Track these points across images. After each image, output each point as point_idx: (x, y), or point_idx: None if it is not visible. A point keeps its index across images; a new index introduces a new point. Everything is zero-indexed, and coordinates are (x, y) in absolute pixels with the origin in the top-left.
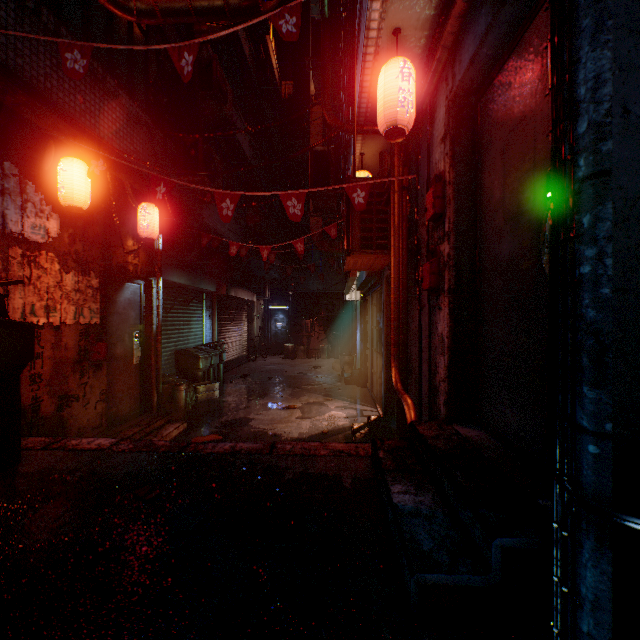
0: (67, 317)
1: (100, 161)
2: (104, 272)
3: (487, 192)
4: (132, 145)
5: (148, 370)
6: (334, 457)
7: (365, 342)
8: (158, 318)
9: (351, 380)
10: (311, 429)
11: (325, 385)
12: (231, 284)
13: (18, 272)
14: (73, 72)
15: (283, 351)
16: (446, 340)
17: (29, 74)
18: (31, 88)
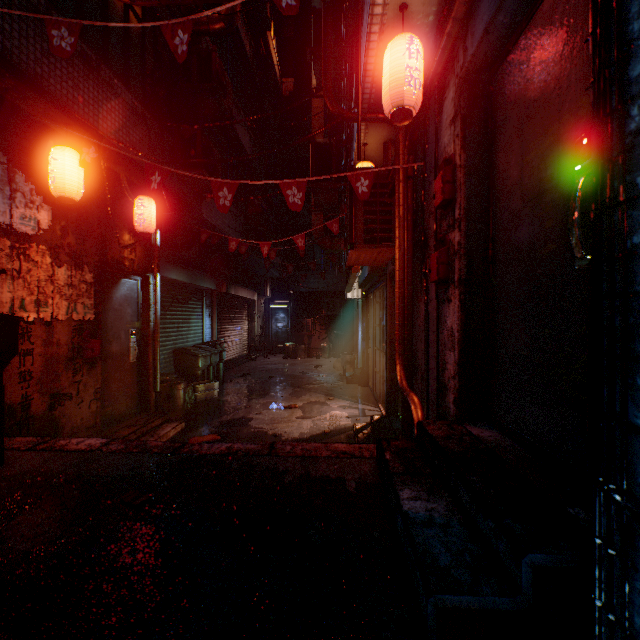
0: (59, 312)
1: (92, 149)
2: (99, 267)
3: (502, 174)
4: (128, 136)
5: (145, 368)
6: (337, 459)
7: (367, 341)
8: (155, 315)
9: (353, 379)
10: (312, 429)
11: (326, 384)
12: (231, 282)
13: (6, 265)
14: (61, 51)
15: (284, 350)
16: (456, 334)
17: (18, 58)
18: (19, 71)
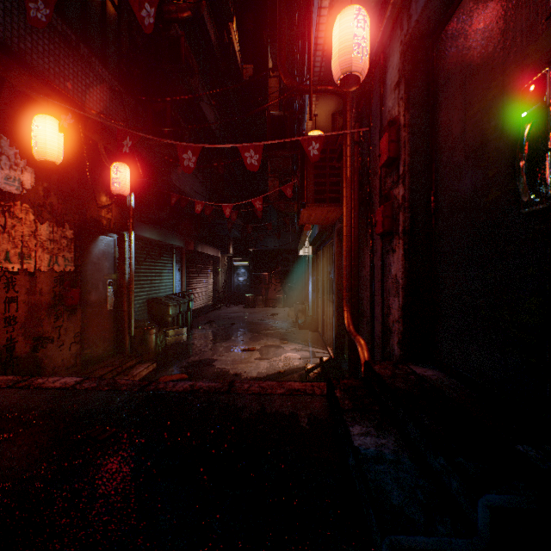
0: (42, 264)
1: (69, 116)
2: (78, 224)
3: (444, 131)
4: (105, 109)
5: (121, 315)
6: (290, 396)
7: (317, 292)
8: (130, 268)
9: (304, 326)
10: (268, 369)
11: (281, 330)
12: (198, 241)
13: None
14: (37, 22)
15: (244, 301)
16: (401, 281)
17: (2, 34)
18: (2, 45)
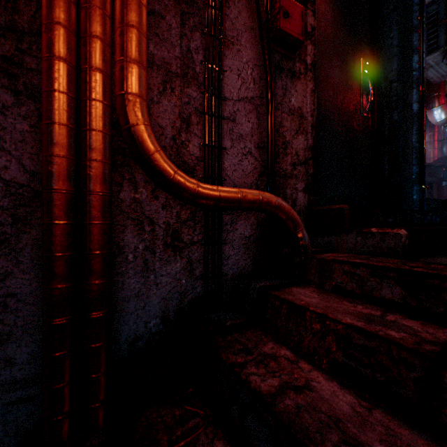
0: None
1: None
2: None
3: (318, 14)
4: None
5: None
6: None
7: None
8: None
9: None
10: None
11: None
12: None
13: None
14: None
15: None
16: (311, 119)
17: None
18: None
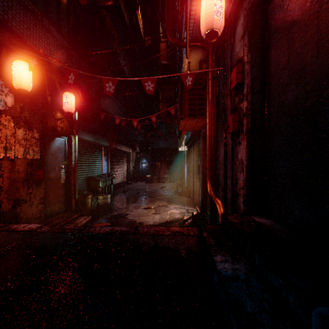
0: (19, 154)
1: (35, 60)
2: (42, 130)
3: (274, 63)
4: (59, 59)
5: (69, 187)
6: (174, 236)
7: (189, 173)
8: (75, 158)
9: (182, 193)
10: (160, 219)
11: (168, 196)
12: (118, 143)
13: None
14: None
15: (146, 179)
16: (245, 162)
17: None
18: None
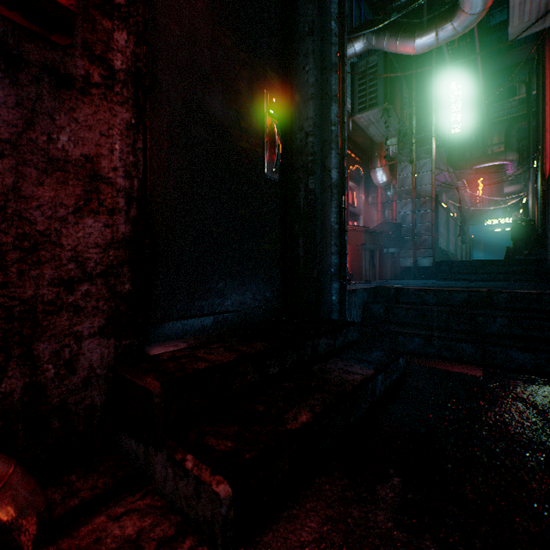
0: None
1: None
2: None
3: None
4: None
5: None
6: None
7: None
8: None
9: None
10: None
11: None
12: None
13: None
14: None
15: None
16: (127, 182)
17: None
18: None
